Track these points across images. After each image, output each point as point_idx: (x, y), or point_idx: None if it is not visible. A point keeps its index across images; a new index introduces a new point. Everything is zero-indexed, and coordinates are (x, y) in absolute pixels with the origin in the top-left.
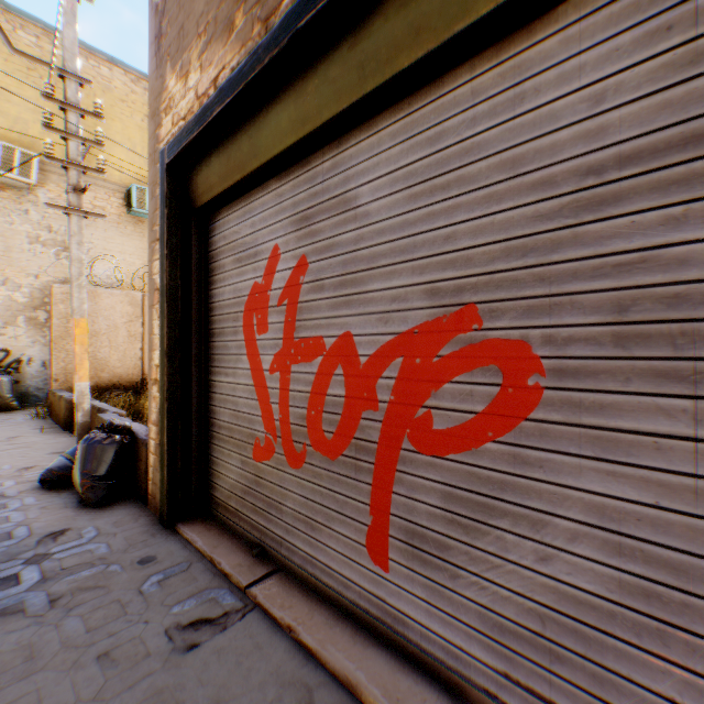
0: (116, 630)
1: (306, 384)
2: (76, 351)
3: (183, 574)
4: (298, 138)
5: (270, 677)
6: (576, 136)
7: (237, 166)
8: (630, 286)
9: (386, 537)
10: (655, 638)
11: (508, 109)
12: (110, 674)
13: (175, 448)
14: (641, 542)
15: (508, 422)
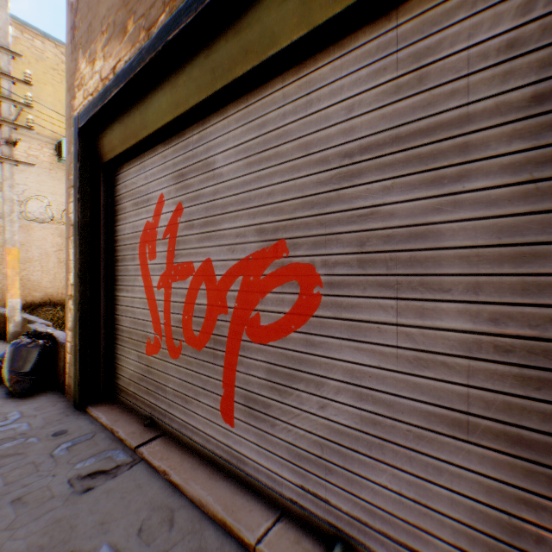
0: (29, 483)
1: (182, 296)
2: (8, 274)
3: (88, 441)
4: (174, 117)
5: (144, 505)
6: (340, 132)
7: (132, 134)
8: (366, 229)
9: (233, 403)
10: (379, 450)
11: (303, 110)
12: (21, 512)
13: (86, 348)
14: (372, 391)
15: (303, 319)
